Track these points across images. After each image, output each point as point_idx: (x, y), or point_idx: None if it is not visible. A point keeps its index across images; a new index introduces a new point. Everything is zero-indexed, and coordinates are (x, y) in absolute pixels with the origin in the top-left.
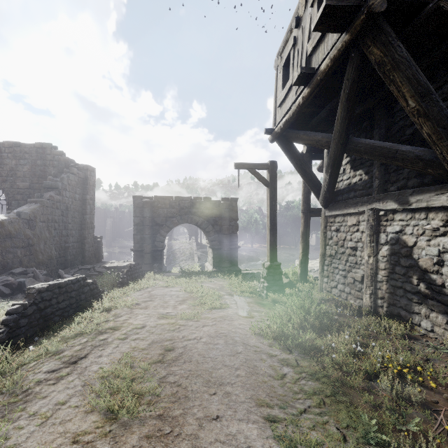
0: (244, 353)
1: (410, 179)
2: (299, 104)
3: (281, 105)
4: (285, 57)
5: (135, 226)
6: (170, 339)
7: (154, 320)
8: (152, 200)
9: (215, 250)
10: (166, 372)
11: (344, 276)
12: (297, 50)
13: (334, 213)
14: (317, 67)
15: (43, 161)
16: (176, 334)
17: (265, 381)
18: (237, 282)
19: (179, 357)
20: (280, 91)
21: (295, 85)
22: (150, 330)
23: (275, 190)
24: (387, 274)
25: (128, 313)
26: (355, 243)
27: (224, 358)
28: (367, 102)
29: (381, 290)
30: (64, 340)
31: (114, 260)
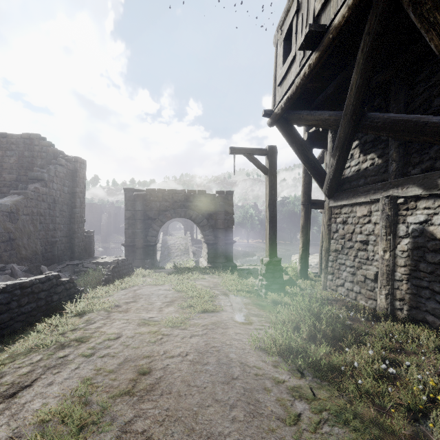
0: (242, 378)
1: (439, 159)
2: (305, 75)
3: (281, 83)
4: (286, 28)
5: (126, 220)
6: (147, 355)
7: (132, 327)
8: (145, 193)
9: (210, 245)
10: (132, 412)
11: (352, 274)
12: (301, 15)
13: (340, 203)
14: (329, 23)
15: (30, 152)
16: (156, 348)
17: (273, 429)
18: (233, 279)
19: (155, 385)
20: (280, 67)
21: (301, 49)
22: (124, 341)
23: (275, 177)
24: (408, 271)
25: (103, 318)
26: (367, 236)
27: (215, 388)
28: (382, 73)
29: (400, 291)
30: (12, 357)
31: (109, 255)
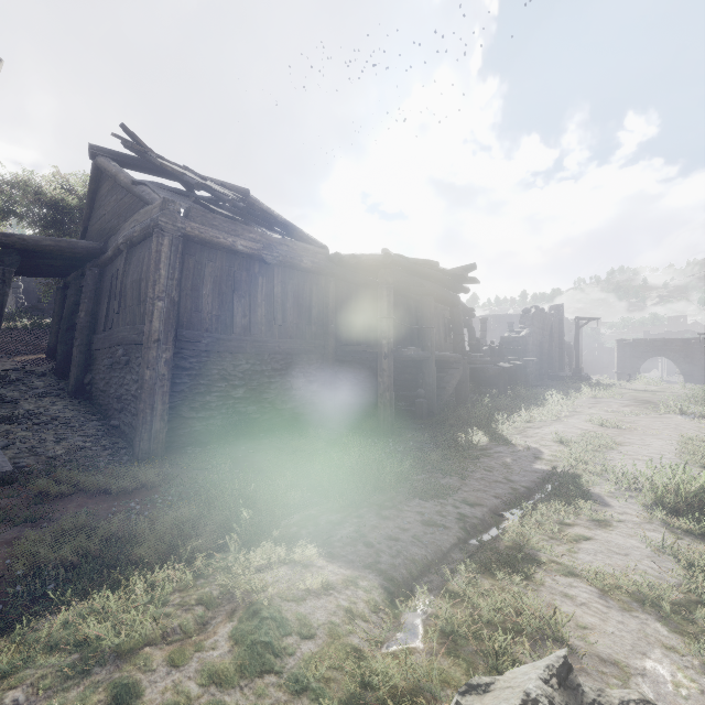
0: None
1: None
2: None
3: None
4: None
5: (618, 358)
6: None
7: None
8: (631, 342)
9: (685, 376)
10: None
11: None
12: None
13: None
14: None
15: None
16: None
17: None
18: None
19: None
20: None
21: None
22: None
23: None
24: None
25: None
26: None
27: None
28: None
29: None
30: None
31: None
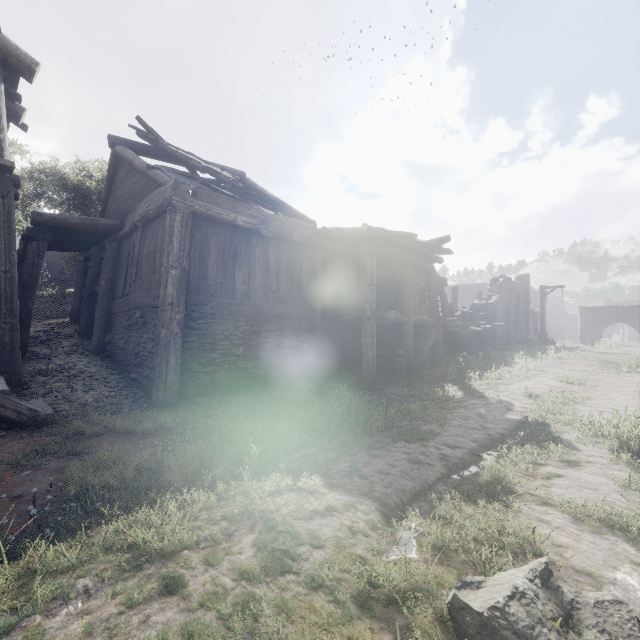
0: None
1: None
2: None
3: None
4: None
5: (581, 324)
6: None
7: None
8: (593, 309)
9: None
10: None
11: None
12: None
13: None
14: None
15: None
16: None
17: None
18: None
19: None
20: None
21: None
22: None
23: None
24: None
25: None
26: None
27: None
28: None
29: None
30: None
31: None
